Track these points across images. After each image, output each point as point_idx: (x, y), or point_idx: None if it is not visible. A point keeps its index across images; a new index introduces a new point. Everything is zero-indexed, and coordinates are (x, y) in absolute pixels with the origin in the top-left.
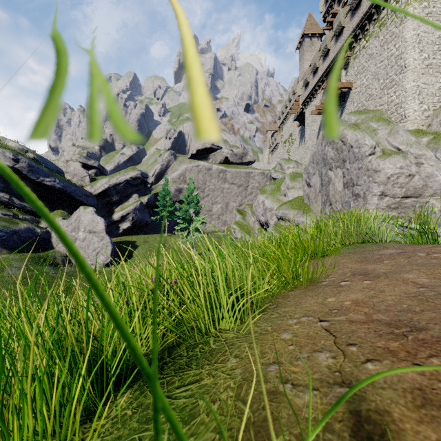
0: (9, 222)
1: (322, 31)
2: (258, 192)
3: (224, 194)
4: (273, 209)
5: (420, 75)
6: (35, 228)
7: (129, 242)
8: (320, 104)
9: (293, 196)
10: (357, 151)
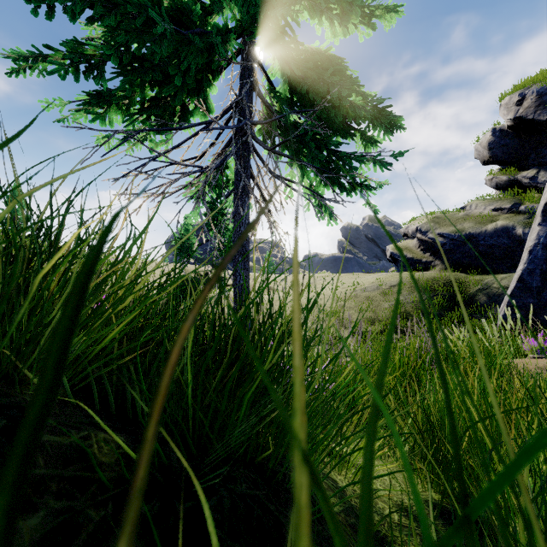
0: (482, 222)
1: None
2: None
3: None
4: None
5: None
6: (516, 227)
7: None
8: None
9: None
10: None
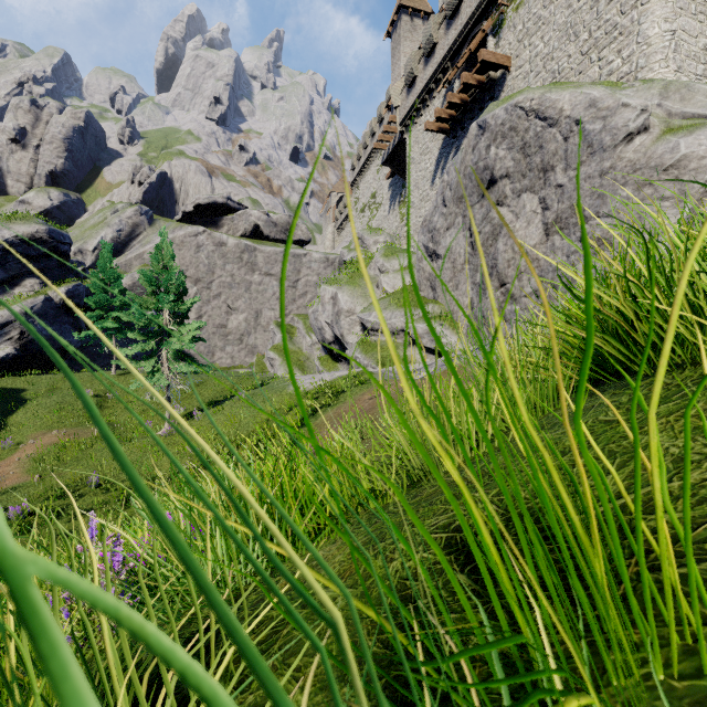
0: None
1: (430, 9)
2: (318, 291)
3: (253, 294)
4: (356, 312)
5: (678, 10)
6: None
7: (3, 391)
8: (444, 107)
9: (394, 286)
10: (600, 126)
